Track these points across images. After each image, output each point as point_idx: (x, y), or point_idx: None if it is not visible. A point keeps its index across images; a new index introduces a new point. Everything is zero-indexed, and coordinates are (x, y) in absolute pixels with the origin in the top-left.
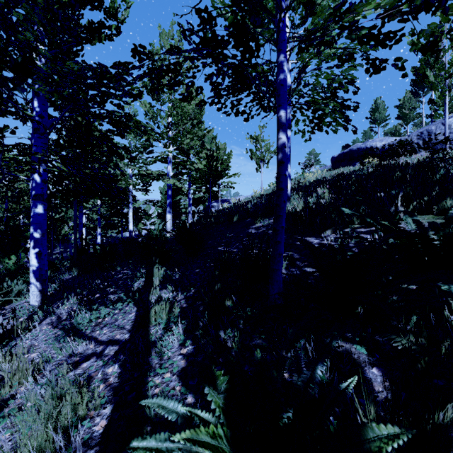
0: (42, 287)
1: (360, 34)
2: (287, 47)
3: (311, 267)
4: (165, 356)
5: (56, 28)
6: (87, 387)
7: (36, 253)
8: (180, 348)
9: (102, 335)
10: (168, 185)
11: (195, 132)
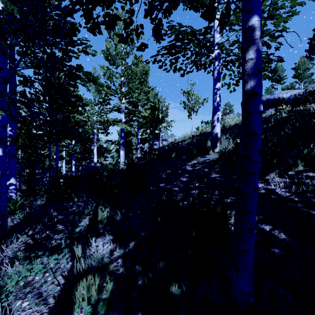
0: (0, 222)
1: None
2: (218, 10)
3: (270, 225)
4: None
5: None
6: None
7: None
8: None
9: (21, 311)
10: (121, 129)
11: (141, 88)
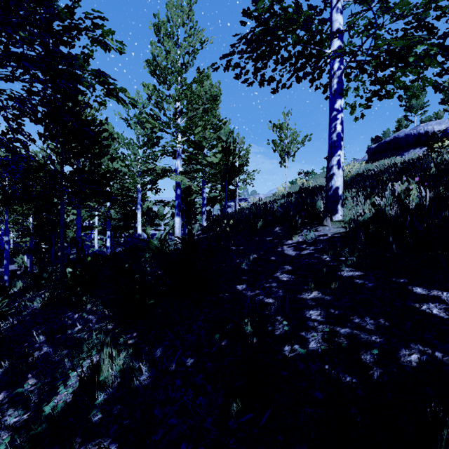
0: None
1: None
2: None
3: None
4: None
5: None
6: None
7: None
8: None
9: None
10: (176, 182)
11: (207, 119)
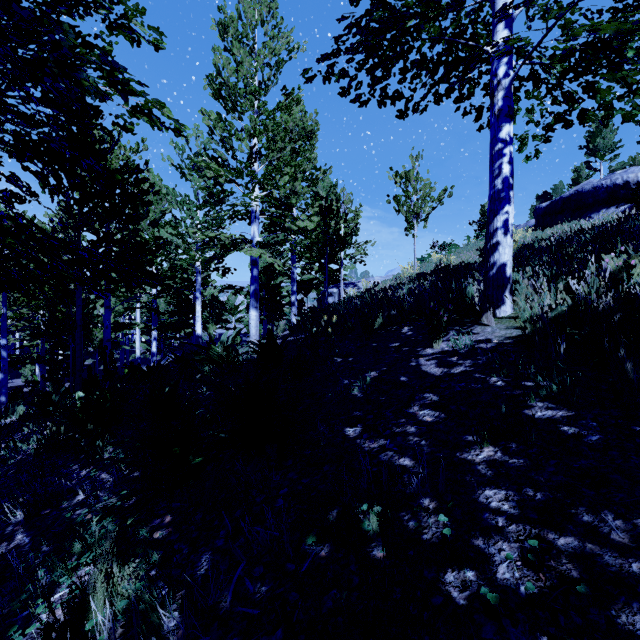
0: None
1: None
2: None
3: None
4: None
5: None
6: None
7: None
8: None
9: None
10: (251, 259)
11: (298, 164)
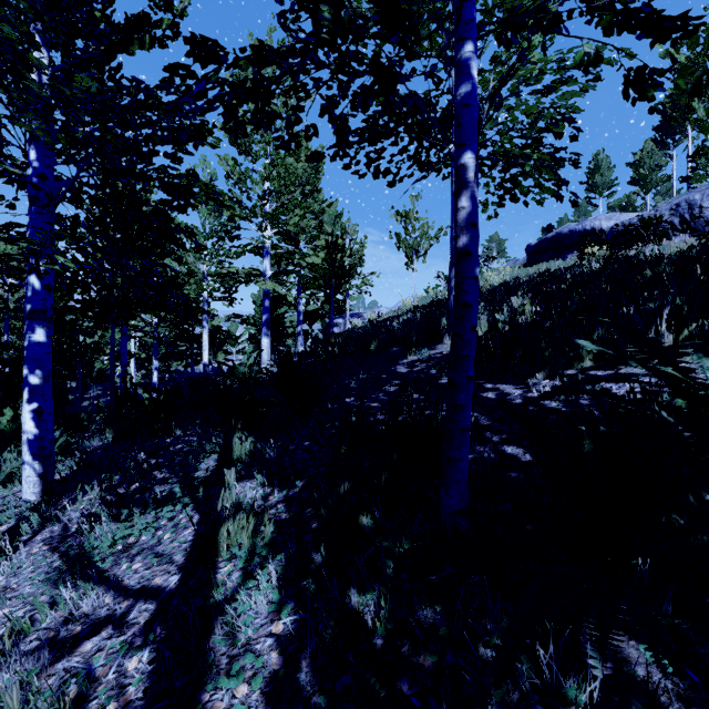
0: (43, 468)
1: (624, 2)
2: None
3: (514, 446)
4: (242, 637)
5: (60, 19)
6: (83, 706)
7: (33, 411)
8: (272, 619)
9: (132, 573)
10: (264, 291)
11: (307, 205)
